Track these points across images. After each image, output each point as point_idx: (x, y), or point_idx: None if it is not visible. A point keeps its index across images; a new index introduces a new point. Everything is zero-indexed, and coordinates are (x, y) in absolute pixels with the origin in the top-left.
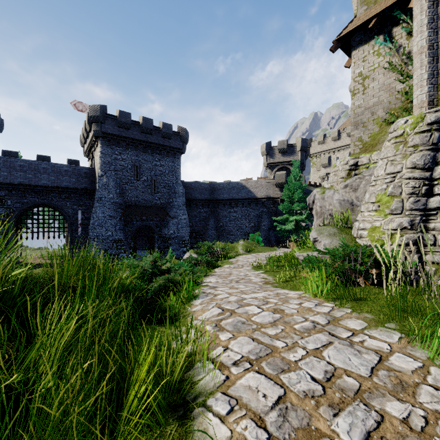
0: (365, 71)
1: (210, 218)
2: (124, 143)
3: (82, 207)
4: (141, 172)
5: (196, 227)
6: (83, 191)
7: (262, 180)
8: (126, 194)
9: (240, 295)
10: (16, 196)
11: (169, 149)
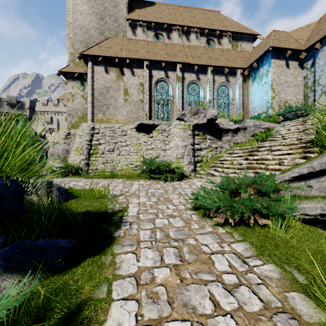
0: (73, 93)
1: None
2: None
3: None
4: None
5: None
6: None
7: None
8: None
9: None
10: None
11: None
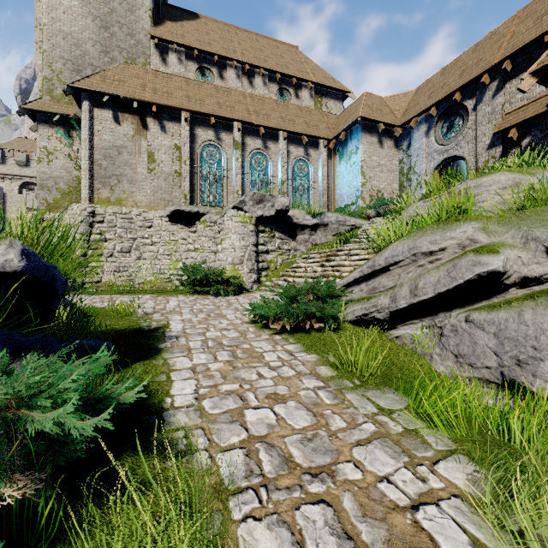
0: (50, 148)
1: None
2: None
3: None
4: None
5: None
6: None
7: None
8: None
9: None
10: None
11: None
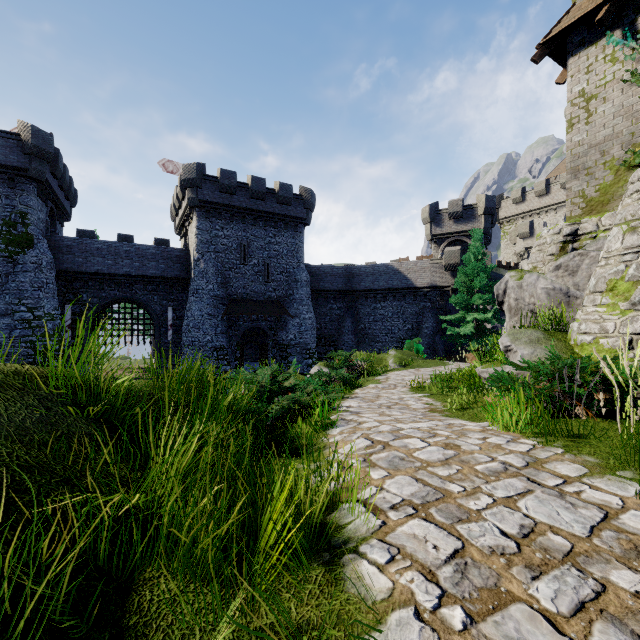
0: (590, 88)
1: (346, 318)
2: (227, 214)
3: (173, 303)
4: (250, 253)
5: (326, 331)
6: (174, 281)
7: (423, 260)
8: (229, 285)
9: (396, 425)
10: (93, 288)
11: (288, 220)
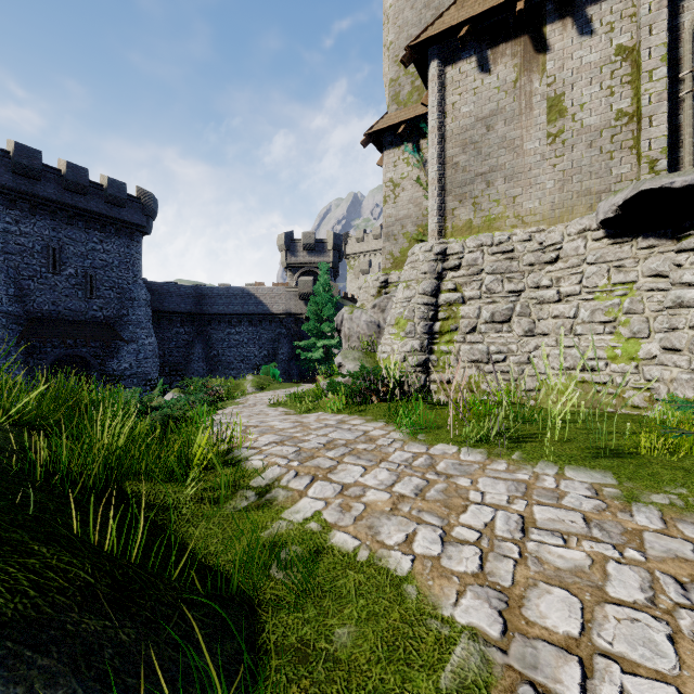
0: (396, 178)
1: (196, 344)
2: (25, 203)
3: None
4: (63, 259)
5: (172, 358)
6: None
7: (279, 287)
8: (29, 298)
9: (261, 419)
10: None
11: (121, 225)
